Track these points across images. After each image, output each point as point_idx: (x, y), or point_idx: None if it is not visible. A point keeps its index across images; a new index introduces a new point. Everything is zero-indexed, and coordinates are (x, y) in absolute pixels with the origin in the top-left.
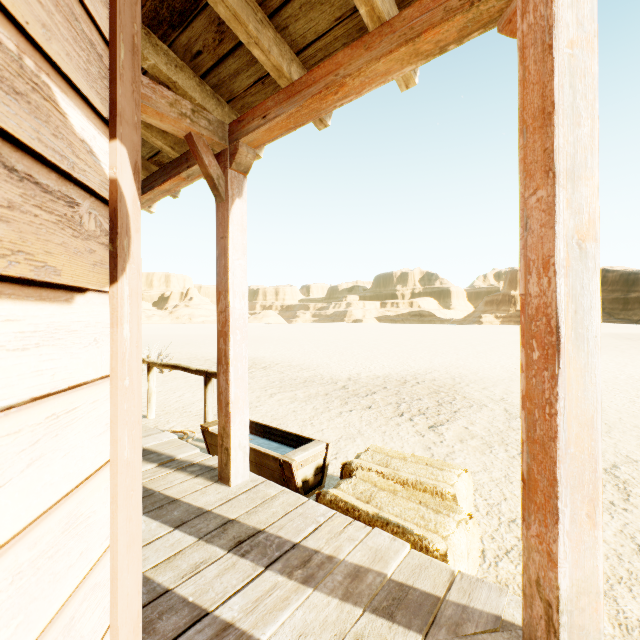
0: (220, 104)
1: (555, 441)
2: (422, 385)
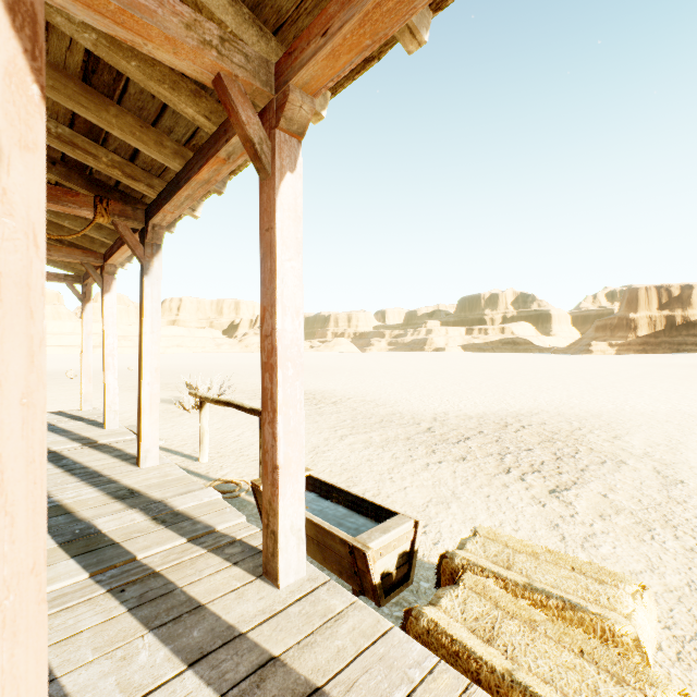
0: (263, 36)
1: None
2: (529, 430)
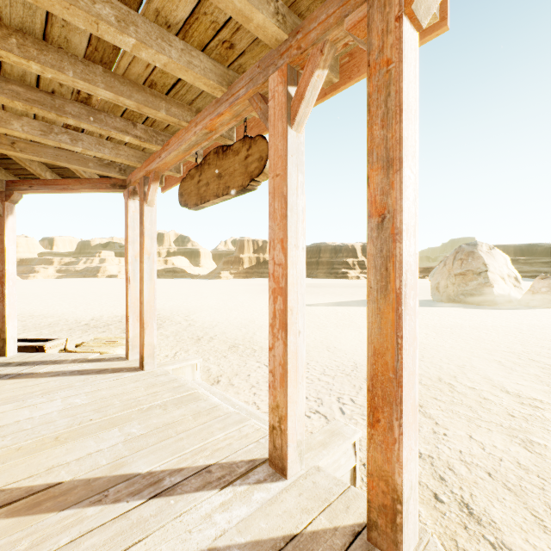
0: None
1: (129, 303)
2: None
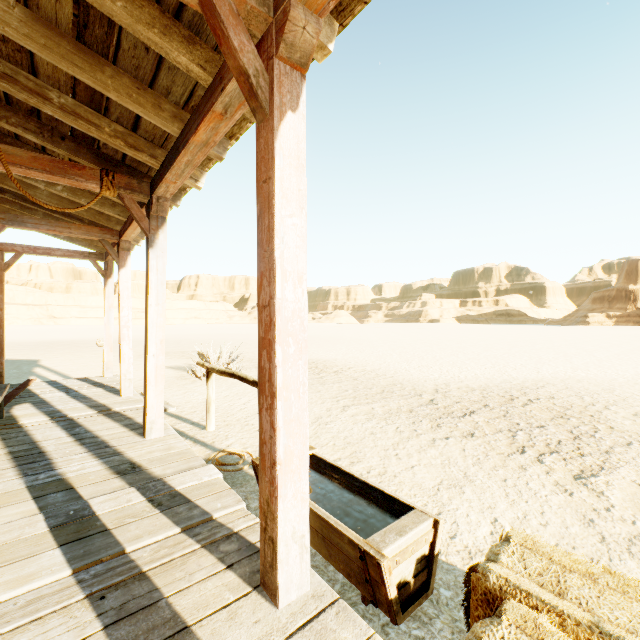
0: None
1: None
2: (537, 404)
